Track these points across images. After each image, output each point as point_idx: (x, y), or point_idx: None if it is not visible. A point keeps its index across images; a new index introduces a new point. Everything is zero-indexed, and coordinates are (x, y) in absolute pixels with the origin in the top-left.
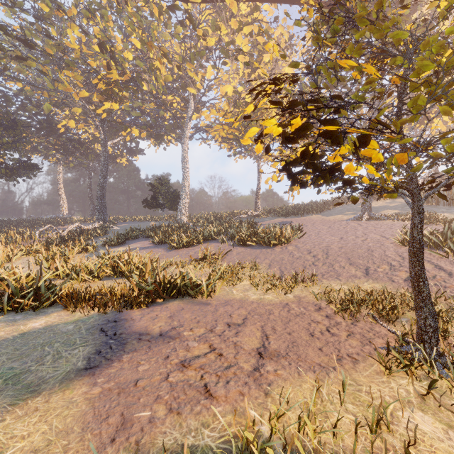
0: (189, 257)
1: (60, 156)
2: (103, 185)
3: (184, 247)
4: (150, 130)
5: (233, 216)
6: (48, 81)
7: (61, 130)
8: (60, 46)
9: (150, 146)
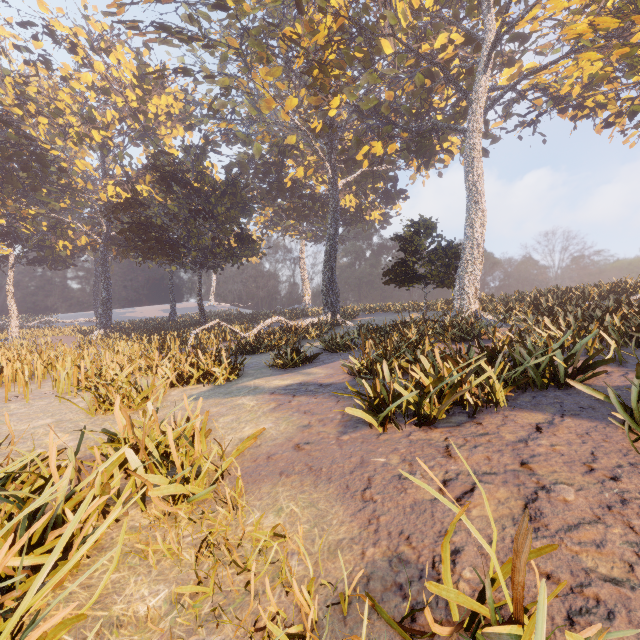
0: (394, 522)
1: (294, 224)
2: (331, 253)
3: (413, 414)
4: (403, 136)
5: (623, 292)
6: (250, 106)
7: (287, 184)
8: (250, 31)
9: (414, 179)
